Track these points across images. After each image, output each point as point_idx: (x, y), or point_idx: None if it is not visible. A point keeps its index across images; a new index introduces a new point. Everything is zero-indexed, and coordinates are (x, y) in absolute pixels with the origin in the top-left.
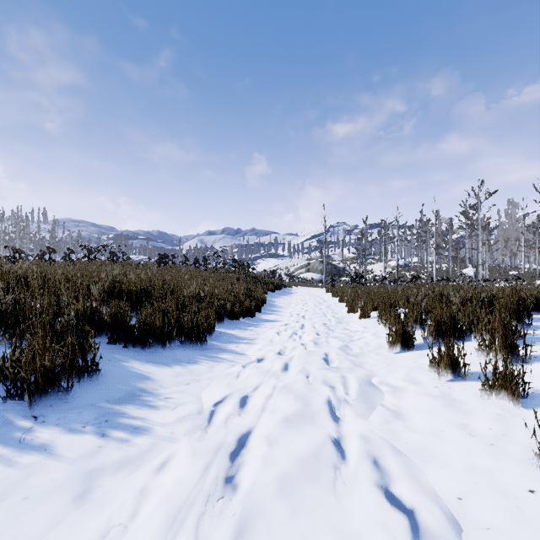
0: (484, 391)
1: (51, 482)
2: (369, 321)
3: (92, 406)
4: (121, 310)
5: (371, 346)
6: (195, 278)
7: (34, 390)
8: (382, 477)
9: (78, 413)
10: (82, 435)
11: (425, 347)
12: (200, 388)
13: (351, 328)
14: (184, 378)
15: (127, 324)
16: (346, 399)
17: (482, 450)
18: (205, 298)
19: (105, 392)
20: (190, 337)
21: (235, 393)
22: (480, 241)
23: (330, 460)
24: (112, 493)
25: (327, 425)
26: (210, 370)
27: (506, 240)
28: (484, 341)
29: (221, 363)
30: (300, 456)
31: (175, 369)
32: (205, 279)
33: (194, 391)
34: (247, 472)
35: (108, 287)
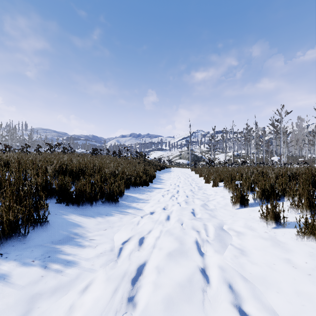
0: (299, 235)
1: (3, 304)
2: (218, 189)
3: (41, 245)
4: (64, 182)
5: (221, 204)
6: (112, 162)
7: (1, 236)
8: (237, 301)
9: (30, 251)
10: (31, 267)
11: (255, 205)
12: (113, 232)
13: (207, 193)
14: (103, 225)
15: (68, 191)
16: (207, 240)
17: (303, 279)
18: (119, 174)
19: (51, 236)
20: (108, 198)
21: (136, 236)
22: (282, 141)
23: (199, 286)
24: (46, 313)
25: (196, 259)
26: (120, 220)
27: (297, 140)
28: (295, 202)
29: (127, 215)
30: (179, 283)
31: (98, 220)
32: (119, 163)
33: (109, 234)
34: (142, 296)
35: (58, 167)
